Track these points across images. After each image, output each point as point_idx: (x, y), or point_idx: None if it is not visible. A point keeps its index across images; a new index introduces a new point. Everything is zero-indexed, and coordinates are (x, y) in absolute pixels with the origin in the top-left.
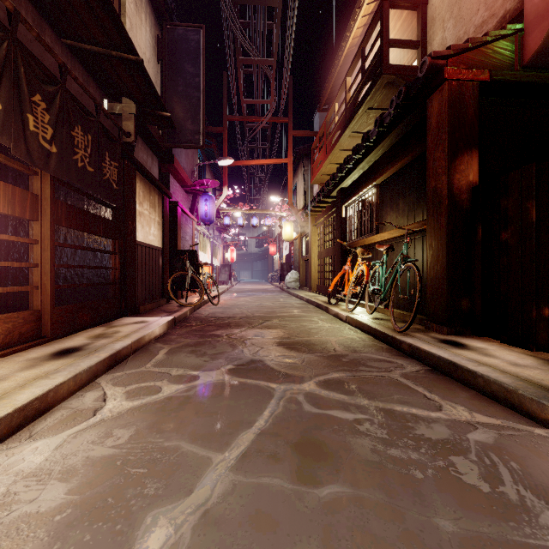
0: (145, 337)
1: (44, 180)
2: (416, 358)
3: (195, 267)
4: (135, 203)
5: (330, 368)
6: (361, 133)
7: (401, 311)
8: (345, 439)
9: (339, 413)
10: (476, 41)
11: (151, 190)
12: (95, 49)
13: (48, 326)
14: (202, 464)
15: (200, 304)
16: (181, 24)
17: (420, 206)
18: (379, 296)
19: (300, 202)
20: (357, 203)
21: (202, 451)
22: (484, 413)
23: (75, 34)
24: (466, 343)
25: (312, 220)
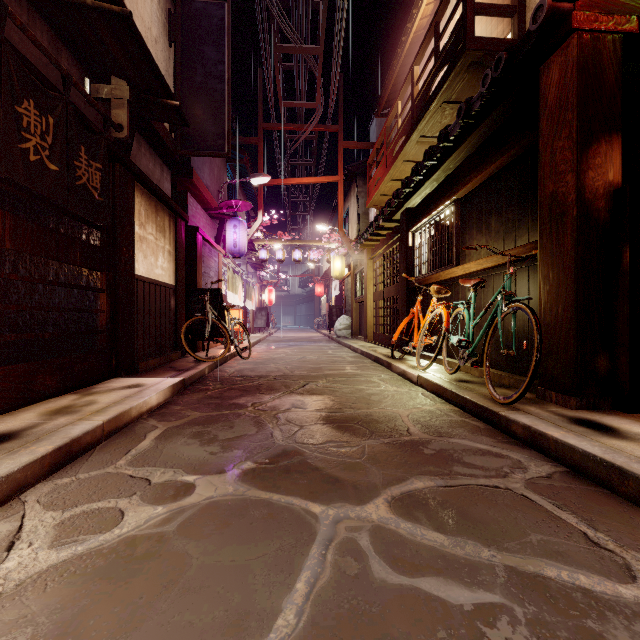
0: (131, 411)
1: None
2: (538, 450)
3: (219, 310)
4: (133, 224)
5: (407, 468)
6: (433, 137)
7: (495, 371)
8: None
9: (440, 585)
10: None
11: (158, 209)
12: None
13: None
14: None
15: (225, 357)
16: None
17: (525, 223)
18: (467, 350)
19: (353, 231)
20: (428, 227)
21: None
22: None
23: None
24: (614, 425)
25: (368, 253)
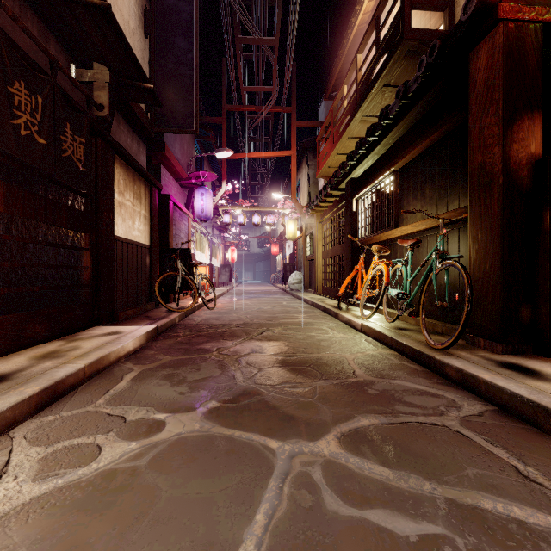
0: (110, 355)
1: None
2: (470, 390)
3: (188, 267)
4: (113, 192)
5: (354, 407)
6: (374, 117)
7: (429, 320)
8: None
9: (387, 517)
10: None
11: (135, 179)
12: None
13: None
14: None
15: (193, 308)
16: None
17: (456, 191)
18: (404, 301)
19: (304, 198)
20: (370, 195)
21: None
22: None
23: None
24: (537, 369)
25: (318, 217)
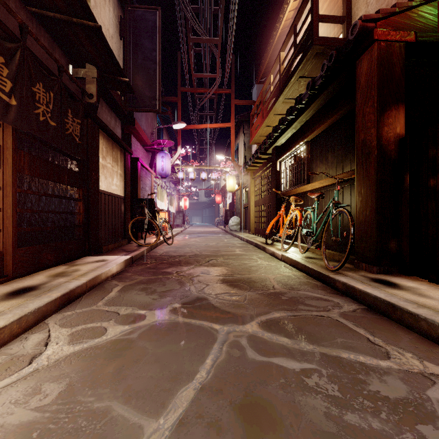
0: (101, 275)
1: (6, 131)
2: (351, 297)
3: (152, 212)
4: (99, 157)
5: (271, 307)
6: (293, 99)
7: (331, 251)
8: (294, 398)
9: (284, 361)
10: (402, 6)
11: (114, 147)
12: (58, 16)
13: (10, 266)
14: (130, 437)
15: (156, 244)
16: (140, 6)
17: (348, 158)
18: (312, 238)
19: (241, 159)
20: (289, 158)
21: (134, 416)
22: (435, 362)
23: (38, 2)
24: (397, 282)
25: (251, 174)
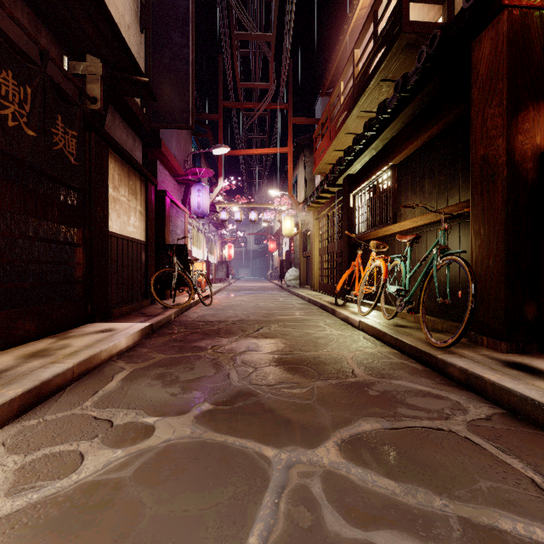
0: (101, 354)
1: None
2: (475, 391)
3: (184, 263)
4: (107, 187)
5: (355, 410)
6: (371, 112)
7: (429, 317)
8: None
9: (395, 540)
10: None
11: (130, 174)
12: None
13: None
14: None
15: (189, 304)
16: None
17: (456, 185)
18: (404, 298)
19: (301, 195)
20: (367, 190)
21: None
22: None
23: None
24: None
25: (314, 213)
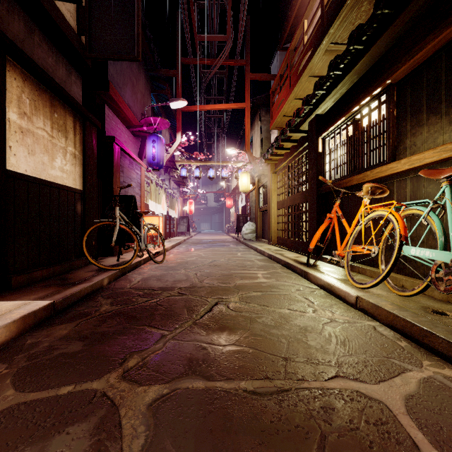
0: None
1: None
2: None
3: (133, 216)
4: (4, 108)
5: None
6: (342, 44)
7: None
8: None
9: None
10: None
11: (55, 105)
12: None
13: None
14: None
15: (137, 262)
16: None
17: None
18: None
19: (256, 153)
20: (342, 130)
21: None
22: None
23: None
24: None
25: (272, 167)
